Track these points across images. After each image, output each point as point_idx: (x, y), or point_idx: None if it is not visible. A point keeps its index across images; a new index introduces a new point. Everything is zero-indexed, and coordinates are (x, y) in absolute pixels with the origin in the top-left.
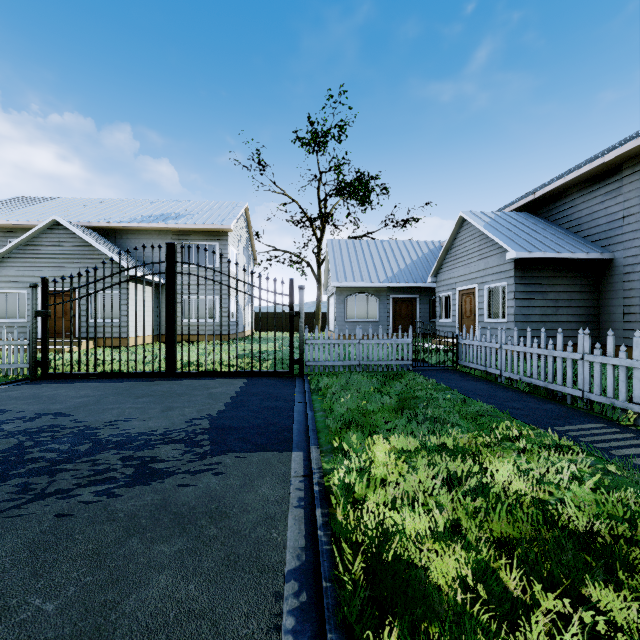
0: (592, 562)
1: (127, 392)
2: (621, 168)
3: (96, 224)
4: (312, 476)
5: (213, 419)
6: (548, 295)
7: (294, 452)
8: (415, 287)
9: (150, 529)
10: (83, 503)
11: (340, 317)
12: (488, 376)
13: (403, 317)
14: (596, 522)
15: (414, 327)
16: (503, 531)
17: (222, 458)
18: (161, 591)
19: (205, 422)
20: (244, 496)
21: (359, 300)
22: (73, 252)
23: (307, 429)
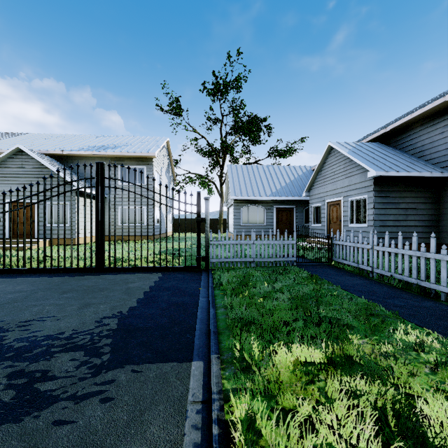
0: None
1: (57, 287)
2: None
3: (53, 152)
4: (211, 402)
5: (122, 318)
6: (400, 205)
7: (194, 362)
8: (293, 200)
9: None
10: None
11: (237, 222)
12: (361, 272)
13: (284, 222)
14: None
15: (292, 230)
16: None
17: (117, 373)
18: None
19: (114, 322)
20: (127, 443)
21: (251, 209)
22: (33, 172)
23: (209, 330)
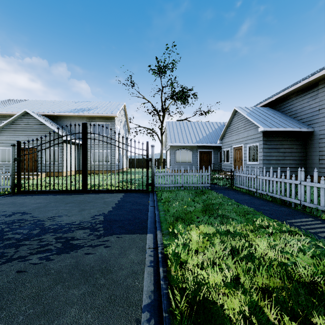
0: (316, 302)
1: (61, 201)
2: (318, 84)
3: (47, 113)
4: (158, 248)
5: (105, 215)
6: (280, 150)
7: (148, 234)
8: (211, 146)
9: (68, 280)
10: (32, 264)
11: (172, 161)
12: (249, 192)
13: (205, 161)
14: (315, 277)
15: (210, 166)
16: (264, 282)
17: (109, 238)
18: (71, 319)
19: (101, 217)
20: (120, 260)
21: (182, 152)
22: (35, 128)
23: (155, 221)
